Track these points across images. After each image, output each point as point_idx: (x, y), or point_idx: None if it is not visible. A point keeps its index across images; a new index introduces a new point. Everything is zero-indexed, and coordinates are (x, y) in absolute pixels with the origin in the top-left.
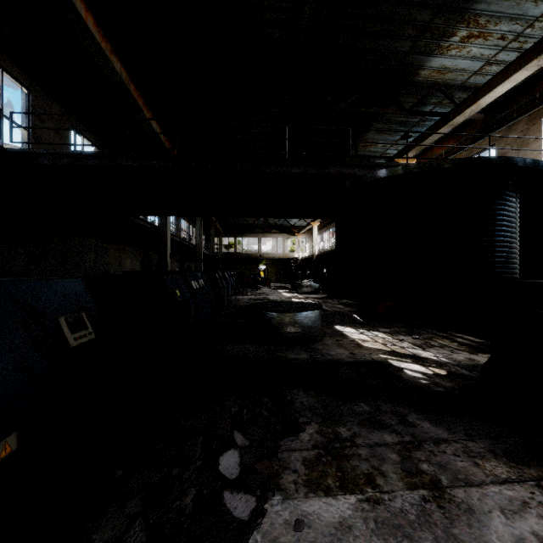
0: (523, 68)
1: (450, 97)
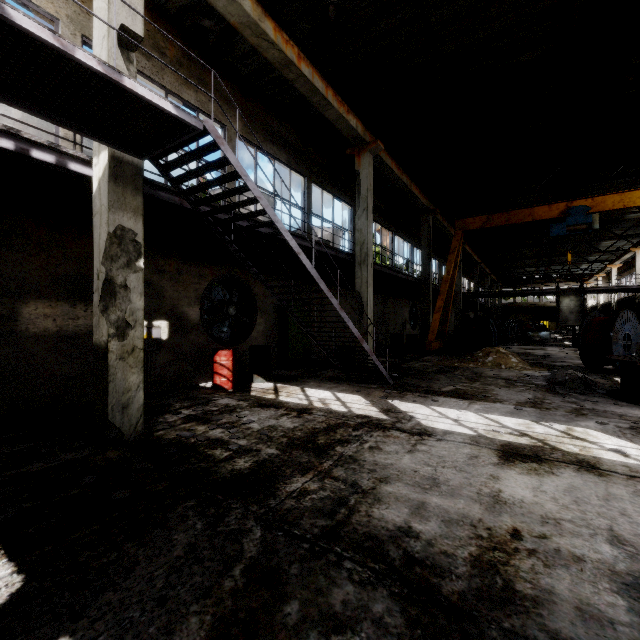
0: None
1: None
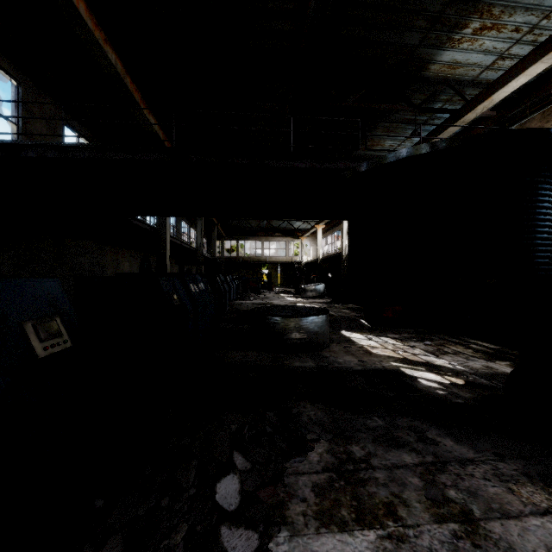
0: (539, 60)
1: (460, 94)
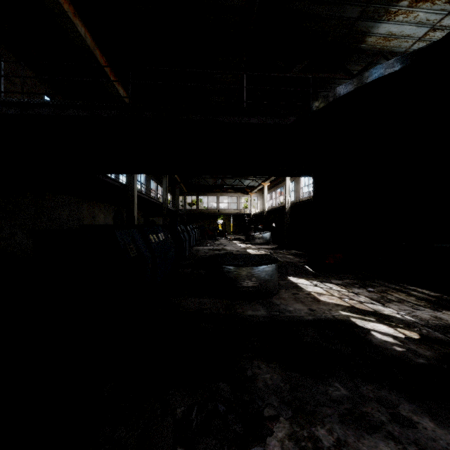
0: None
1: None
